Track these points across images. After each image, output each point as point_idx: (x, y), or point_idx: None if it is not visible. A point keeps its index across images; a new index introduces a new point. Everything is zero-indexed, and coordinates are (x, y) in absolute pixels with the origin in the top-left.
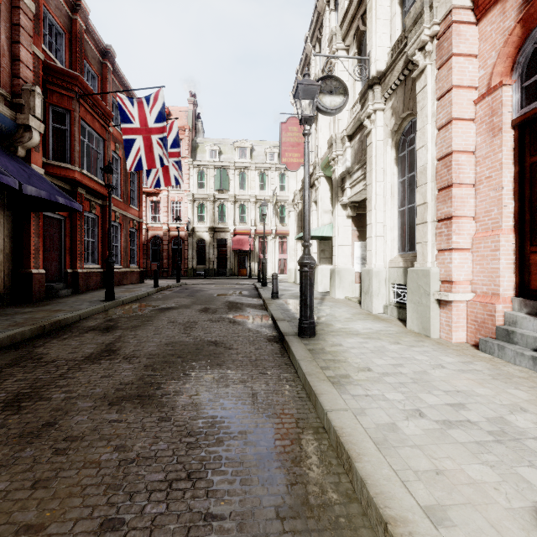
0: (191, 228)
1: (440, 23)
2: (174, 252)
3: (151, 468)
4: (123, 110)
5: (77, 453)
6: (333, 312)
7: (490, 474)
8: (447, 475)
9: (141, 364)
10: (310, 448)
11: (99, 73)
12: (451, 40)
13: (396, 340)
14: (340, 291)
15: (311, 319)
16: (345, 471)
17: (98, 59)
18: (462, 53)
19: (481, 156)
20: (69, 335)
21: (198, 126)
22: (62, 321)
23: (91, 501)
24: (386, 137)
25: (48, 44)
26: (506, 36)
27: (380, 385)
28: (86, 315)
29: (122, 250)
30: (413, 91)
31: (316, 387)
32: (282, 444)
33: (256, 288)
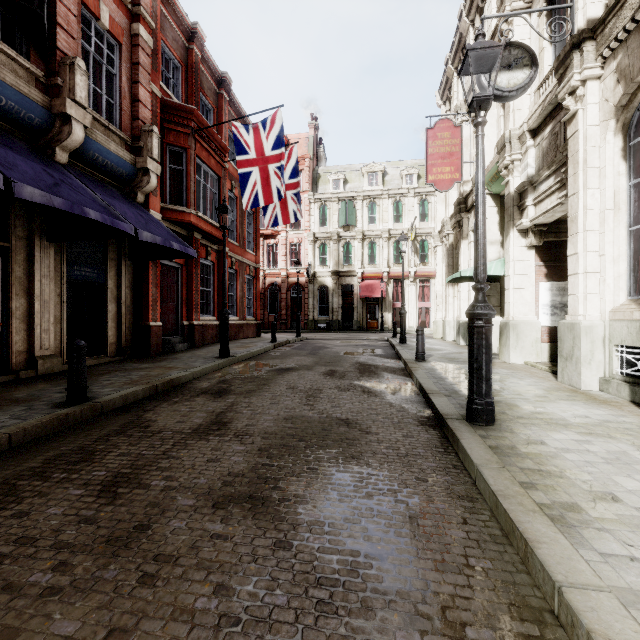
0: (312, 273)
1: None
2: (293, 301)
3: None
4: (239, 140)
5: (167, 587)
6: (512, 385)
7: None
8: None
9: (254, 446)
10: None
11: (215, 105)
12: None
13: None
14: (516, 353)
15: (488, 397)
16: None
17: (214, 89)
18: None
19: None
20: (180, 398)
21: (320, 153)
22: (175, 381)
23: None
24: (604, 118)
25: (166, 80)
26: None
27: None
28: (200, 373)
29: (239, 300)
30: None
31: (524, 524)
32: (479, 637)
33: (392, 345)
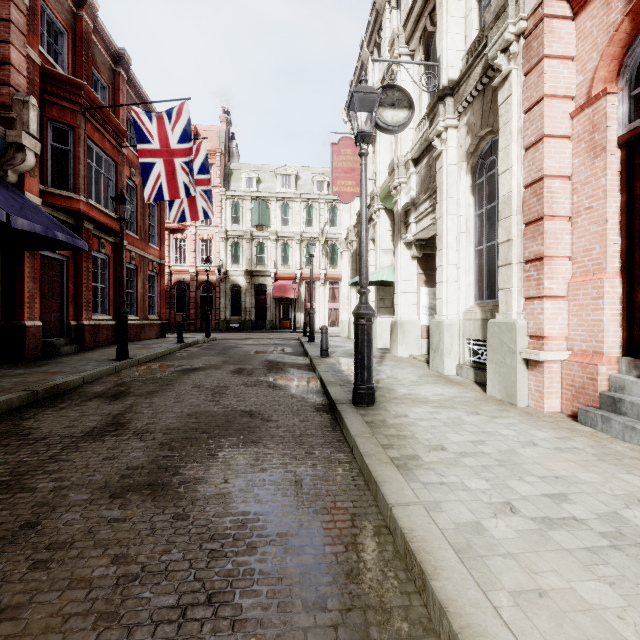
0: (224, 272)
1: (529, 18)
2: (204, 300)
3: (159, 588)
4: (139, 127)
5: (62, 567)
6: (395, 374)
7: (610, 595)
8: (554, 597)
9: (155, 442)
10: (370, 556)
11: (110, 82)
12: (542, 39)
13: (474, 409)
14: (403, 348)
15: (369, 383)
16: (417, 589)
17: (109, 65)
18: (556, 54)
19: (579, 182)
20: (68, 403)
21: (232, 149)
22: (61, 386)
23: (75, 639)
24: (460, 160)
25: (46, 45)
26: (611, 33)
27: (458, 469)
28: (92, 377)
29: (139, 298)
30: (493, 104)
31: (377, 472)
32: (333, 551)
33: (301, 344)
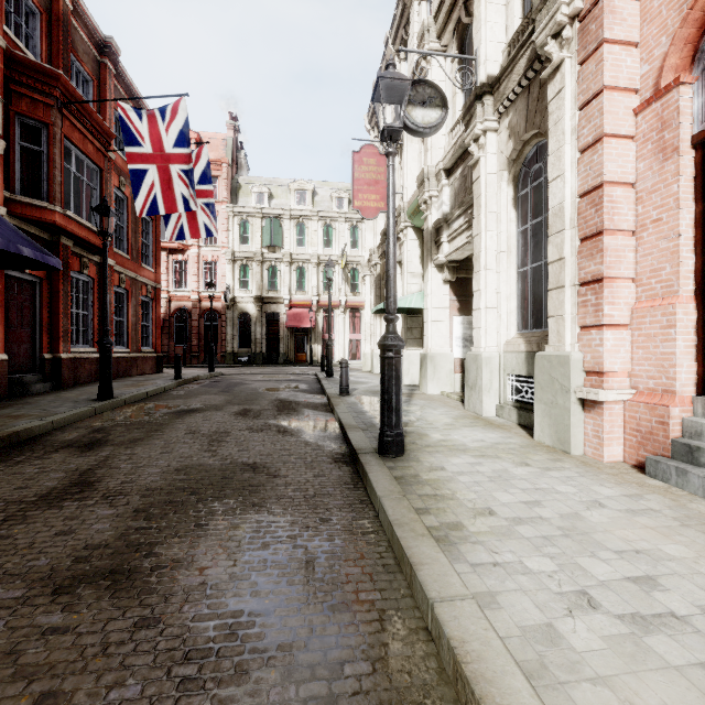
0: (231, 298)
1: None
2: (208, 330)
3: None
4: (127, 126)
5: None
6: (427, 415)
7: None
8: None
9: (129, 507)
10: (406, 680)
11: (95, 75)
12: (602, 20)
13: (522, 459)
14: (434, 384)
15: (398, 429)
16: None
17: (93, 55)
18: (617, 39)
19: (644, 190)
20: (26, 456)
21: (240, 160)
22: (22, 433)
23: None
24: (500, 168)
25: (14, 26)
26: (684, 12)
27: (513, 542)
28: (64, 422)
29: (131, 327)
30: (540, 101)
31: (412, 549)
32: (356, 672)
33: (318, 379)
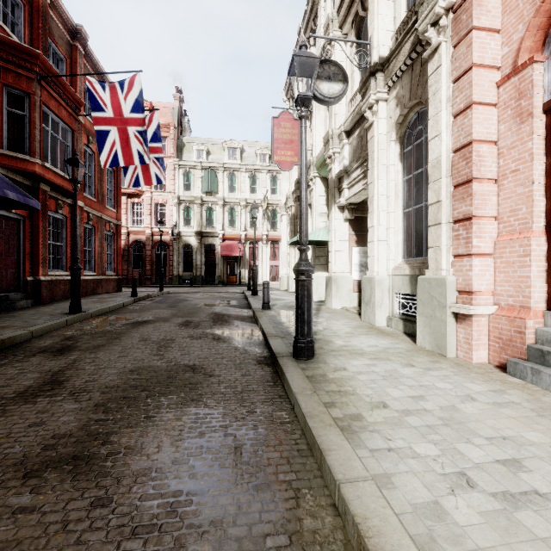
0: (177, 233)
1: None
2: (158, 258)
3: None
4: (93, 96)
5: None
6: (331, 325)
7: None
8: None
9: (91, 402)
10: (318, 550)
11: (68, 55)
12: (471, 11)
13: (408, 361)
14: (337, 301)
15: (309, 337)
16: None
17: (67, 39)
18: (484, 26)
19: (505, 146)
20: (9, 359)
21: (184, 124)
22: (6, 341)
23: None
24: (389, 130)
25: (2, 15)
26: (537, 5)
27: (403, 431)
28: (41, 331)
29: (97, 255)
30: (421, 77)
31: (321, 437)
32: (276, 544)
33: (246, 297)
